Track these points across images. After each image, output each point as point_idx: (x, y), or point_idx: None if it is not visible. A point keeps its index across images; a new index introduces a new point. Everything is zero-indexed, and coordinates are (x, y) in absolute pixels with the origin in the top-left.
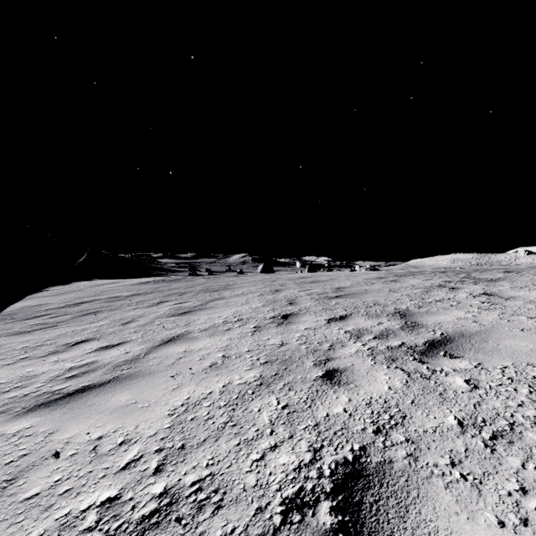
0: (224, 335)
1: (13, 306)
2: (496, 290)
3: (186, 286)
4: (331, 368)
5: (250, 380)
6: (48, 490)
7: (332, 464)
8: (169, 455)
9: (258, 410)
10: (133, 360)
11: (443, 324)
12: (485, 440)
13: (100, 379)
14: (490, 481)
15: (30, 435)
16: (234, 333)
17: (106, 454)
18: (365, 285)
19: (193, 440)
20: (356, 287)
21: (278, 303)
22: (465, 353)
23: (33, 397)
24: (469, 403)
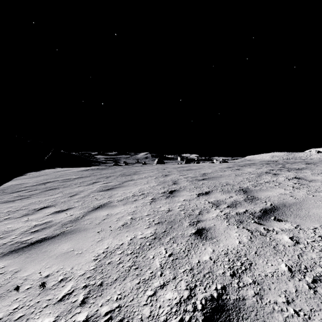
0: (133, 204)
1: (5, 184)
2: (302, 175)
3: (111, 172)
4: (200, 227)
5: (148, 235)
6: (7, 316)
7: (203, 300)
8: (92, 290)
9: (152, 257)
10: (74, 220)
11: (271, 198)
12: (308, 283)
13: (52, 233)
14: (316, 316)
15: (2, 273)
16: (138, 203)
17: (50, 288)
18: (220, 172)
19: (108, 279)
20: (215, 173)
21: (167, 183)
22: (287, 217)
23: (8, 245)
24: (294, 254)
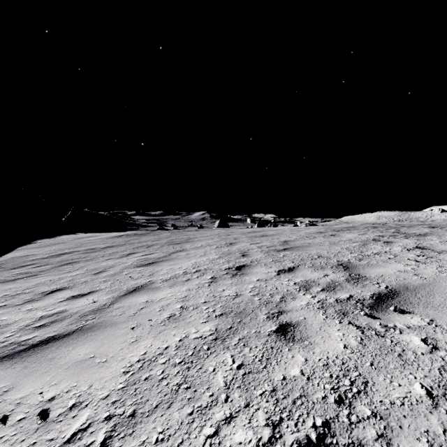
0: (184, 285)
1: (5, 256)
2: (427, 244)
3: (153, 239)
4: (284, 322)
5: (206, 334)
6: None
7: (294, 445)
8: (118, 424)
9: (213, 370)
10: (99, 310)
11: (385, 277)
12: None
13: (65, 330)
14: None
15: None
16: (192, 284)
17: (54, 420)
18: (308, 238)
19: (144, 405)
20: (300, 241)
21: (232, 255)
22: (414, 307)
23: None
24: (433, 367)
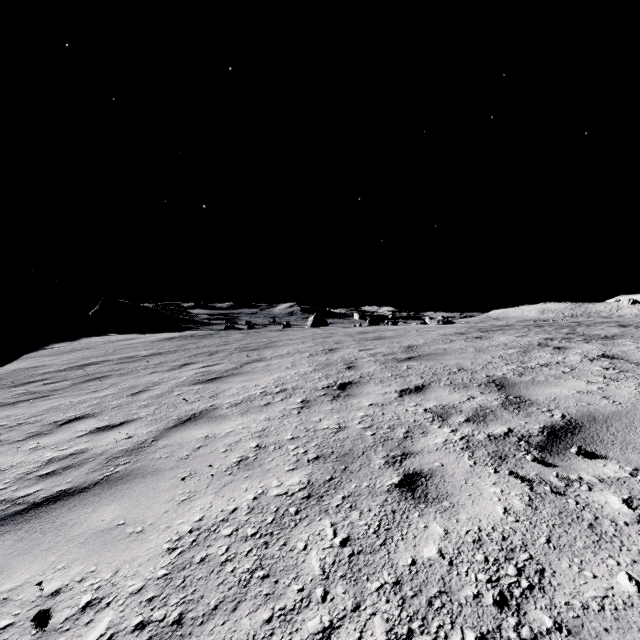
0: (261, 413)
1: (4, 368)
2: (618, 351)
3: (219, 343)
4: (411, 471)
5: (294, 489)
6: None
7: None
8: (155, 637)
9: (303, 547)
10: (135, 449)
11: (560, 400)
12: None
13: (84, 480)
14: None
15: None
16: (274, 410)
17: (57, 629)
18: (443, 343)
19: (197, 605)
20: (432, 346)
21: (333, 367)
22: (607, 449)
23: None
24: None
